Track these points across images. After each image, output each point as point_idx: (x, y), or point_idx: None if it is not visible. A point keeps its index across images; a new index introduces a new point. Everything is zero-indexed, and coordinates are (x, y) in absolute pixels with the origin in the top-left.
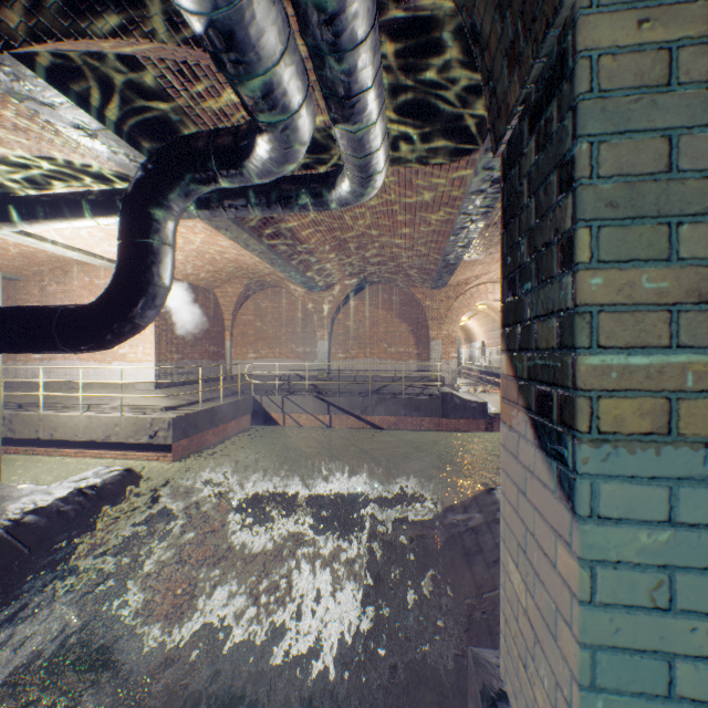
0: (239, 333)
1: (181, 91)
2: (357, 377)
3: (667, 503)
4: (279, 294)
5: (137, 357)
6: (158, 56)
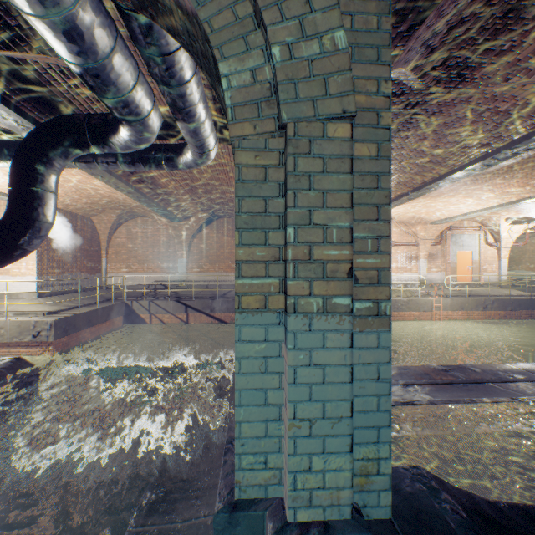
0: (114, 252)
1: (63, 83)
2: (209, 286)
3: (265, 334)
4: (147, 222)
5: (21, 272)
6: (44, 61)
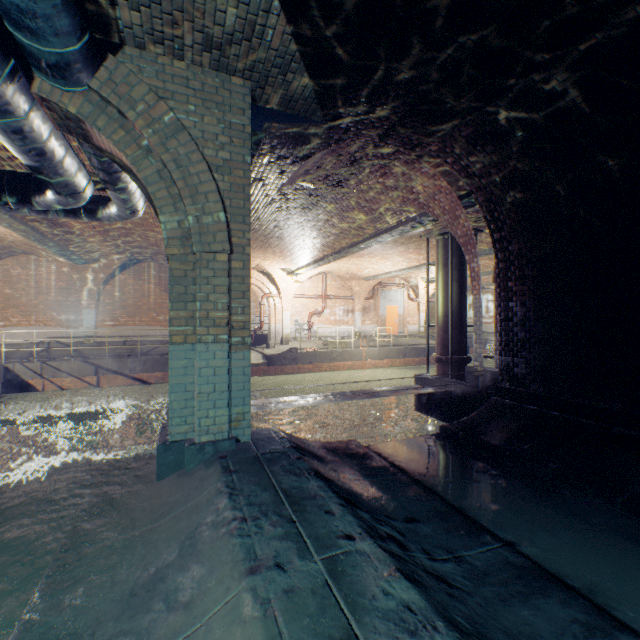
0: None
1: None
2: (127, 342)
3: (186, 355)
4: (36, 262)
5: None
6: None
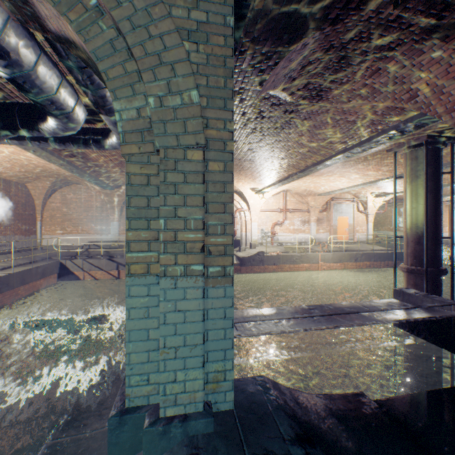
0: (49, 216)
1: None
2: None
3: (148, 291)
4: (82, 189)
5: None
6: None
